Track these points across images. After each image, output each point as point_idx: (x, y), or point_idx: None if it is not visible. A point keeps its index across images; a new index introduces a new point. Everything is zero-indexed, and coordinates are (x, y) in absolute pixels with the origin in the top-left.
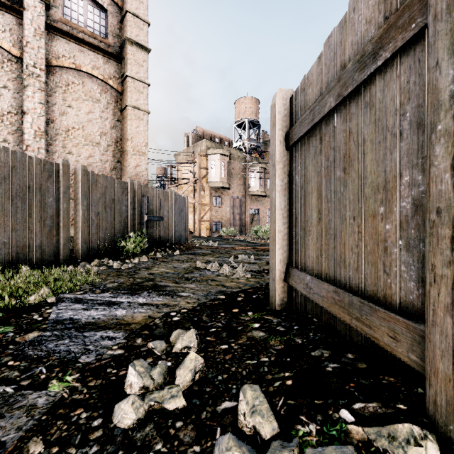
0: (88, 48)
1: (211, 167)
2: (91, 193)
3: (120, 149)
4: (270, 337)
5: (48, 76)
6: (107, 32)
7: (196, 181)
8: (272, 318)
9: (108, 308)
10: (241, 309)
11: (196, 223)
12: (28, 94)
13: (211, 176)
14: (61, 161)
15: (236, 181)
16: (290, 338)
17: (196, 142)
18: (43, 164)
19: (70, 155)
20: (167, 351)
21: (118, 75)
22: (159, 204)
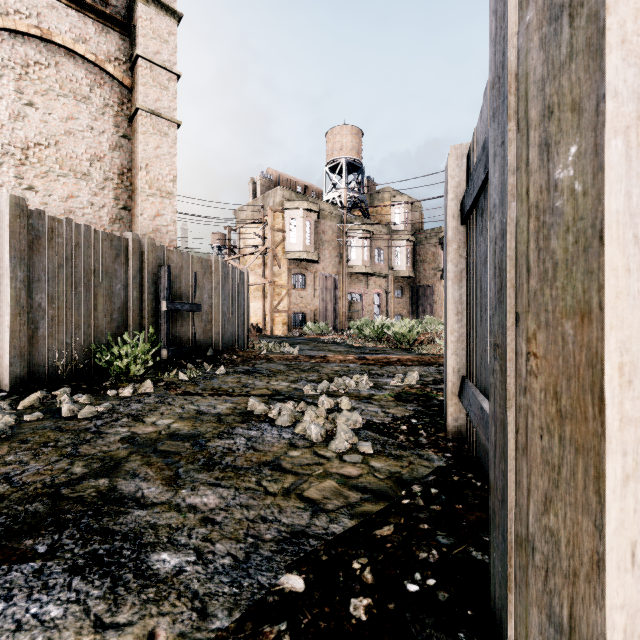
0: (66, 3)
1: (290, 229)
2: (39, 254)
3: (128, 186)
4: None
5: None
6: None
7: (267, 251)
8: None
9: None
10: None
11: (266, 315)
12: None
13: (290, 242)
14: None
15: (328, 252)
16: None
17: (267, 191)
18: None
19: (31, 193)
20: None
21: (123, 57)
22: (194, 282)
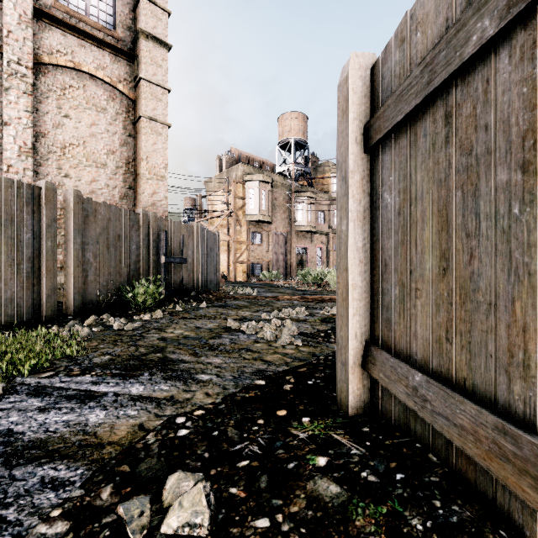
0: (90, 42)
1: (249, 197)
2: (88, 227)
3: (132, 172)
4: (353, 501)
5: (38, 76)
6: (116, 24)
7: (231, 214)
8: (348, 441)
9: (78, 408)
10: (291, 410)
11: (230, 265)
12: (11, 99)
13: (249, 207)
14: (43, 183)
15: (279, 214)
16: (395, 509)
17: (230, 166)
18: (17, 187)
19: (67, 179)
20: (151, 529)
21: (129, 78)
22: (182, 242)
